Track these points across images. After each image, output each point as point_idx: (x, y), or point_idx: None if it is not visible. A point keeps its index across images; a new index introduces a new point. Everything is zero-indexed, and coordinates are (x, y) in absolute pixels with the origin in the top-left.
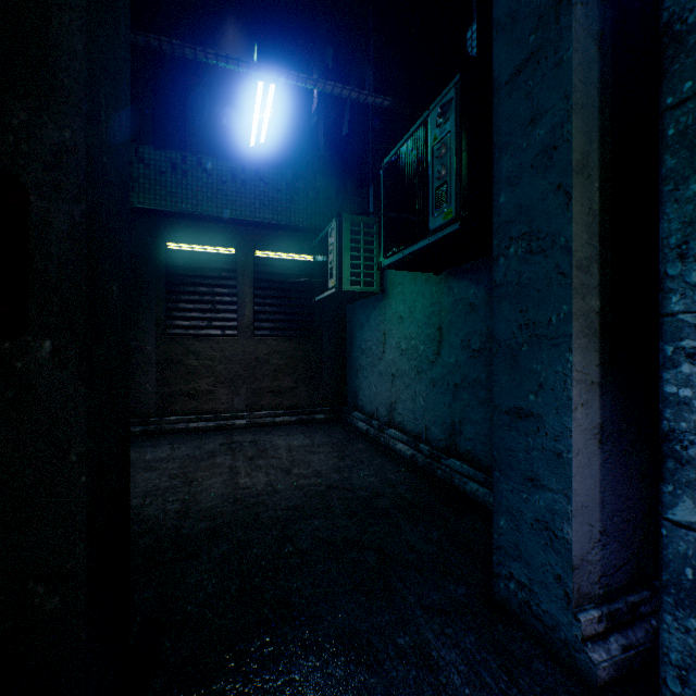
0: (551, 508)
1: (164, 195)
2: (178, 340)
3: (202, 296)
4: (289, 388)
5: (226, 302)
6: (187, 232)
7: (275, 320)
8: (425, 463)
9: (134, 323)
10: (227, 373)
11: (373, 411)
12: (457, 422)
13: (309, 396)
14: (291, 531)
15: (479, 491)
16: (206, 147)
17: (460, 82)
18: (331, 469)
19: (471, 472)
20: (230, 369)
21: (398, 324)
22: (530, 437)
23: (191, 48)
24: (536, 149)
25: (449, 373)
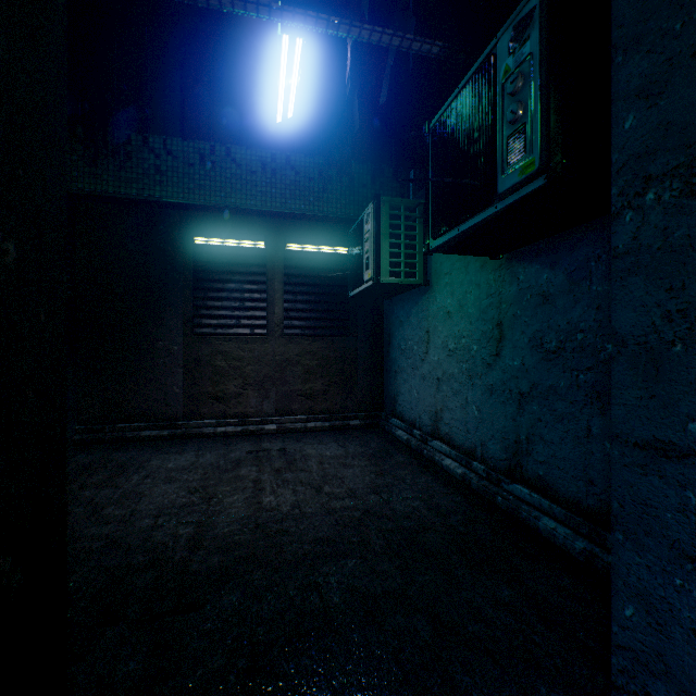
0: None
1: (192, 188)
2: (206, 340)
3: (231, 293)
4: (322, 391)
5: (255, 299)
6: (215, 225)
7: (307, 318)
8: (481, 486)
9: (161, 322)
10: (256, 375)
11: (414, 419)
12: (523, 439)
13: (343, 400)
14: (319, 575)
15: (557, 530)
16: (235, 136)
17: None
18: (367, 488)
19: (544, 504)
20: (259, 370)
21: (445, 320)
22: (689, 491)
23: None
24: None
25: (512, 379)
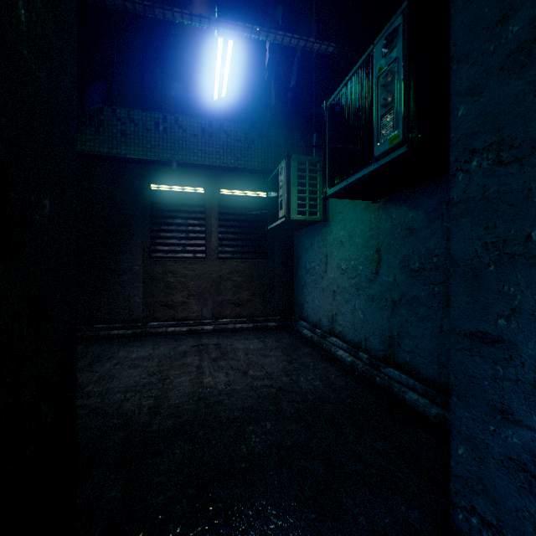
0: (531, 448)
1: (149, 147)
2: (160, 262)
3: (178, 226)
4: (247, 301)
5: (197, 231)
6: (166, 175)
7: (236, 245)
8: (364, 370)
9: (126, 248)
10: (198, 288)
11: (316, 321)
12: (395, 335)
13: (263, 307)
14: (246, 432)
15: (418, 401)
16: (181, 108)
17: (408, 7)
18: (281, 372)
19: (410, 382)
20: (199, 284)
21: (339, 247)
22: (499, 365)
23: (160, 8)
24: (508, 48)
25: (387, 290)
